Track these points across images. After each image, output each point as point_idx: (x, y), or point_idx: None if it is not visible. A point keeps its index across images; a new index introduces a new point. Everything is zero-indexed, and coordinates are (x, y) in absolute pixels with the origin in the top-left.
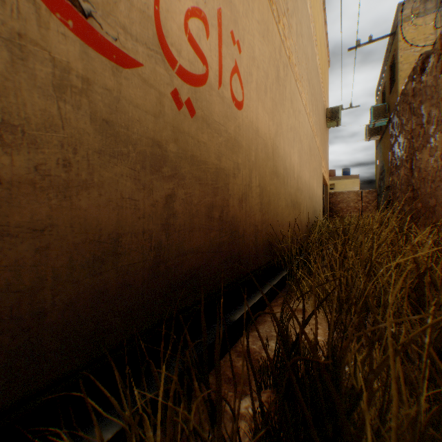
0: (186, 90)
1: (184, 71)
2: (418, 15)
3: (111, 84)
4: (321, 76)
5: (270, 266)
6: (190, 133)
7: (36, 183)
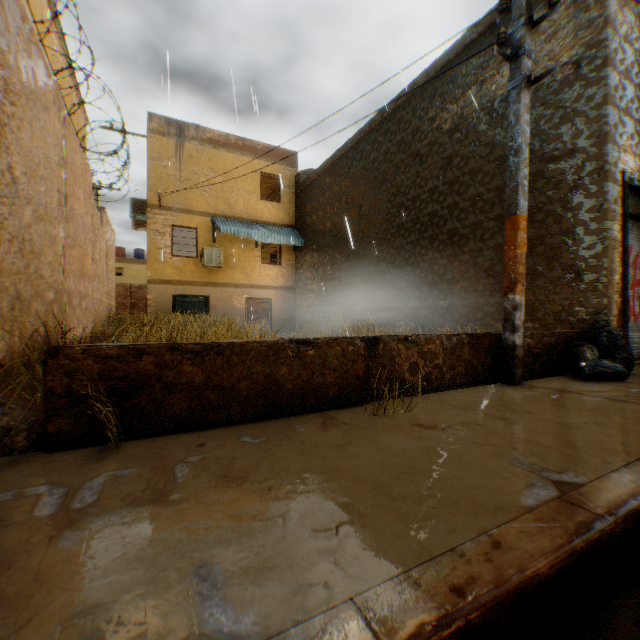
0: None
1: None
2: (165, 134)
3: None
4: None
5: None
6: None
7: None
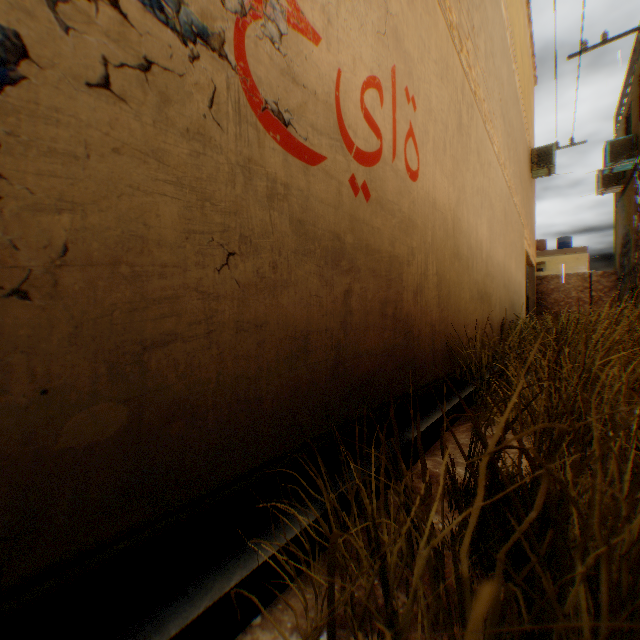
0: (361, 172)
1: (359, 152)
2: None
3: (303, 184)
4: (522, 103)
5: (450, 379)
6: (365, 220)
7: (257, 285)
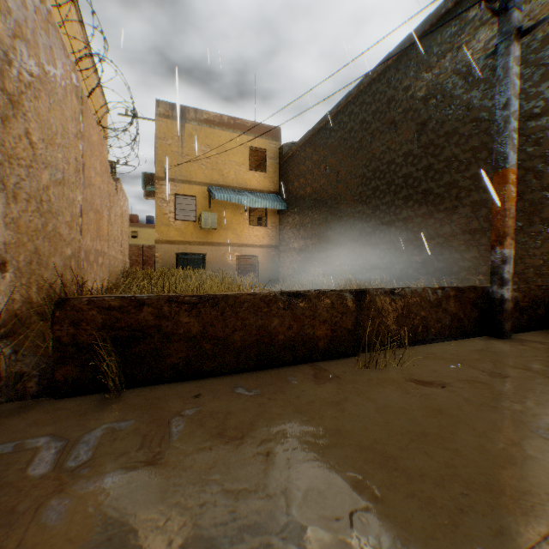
0: None
1: None
2: (169, 117)
3: None
4: None
5: None
6: None
7: None
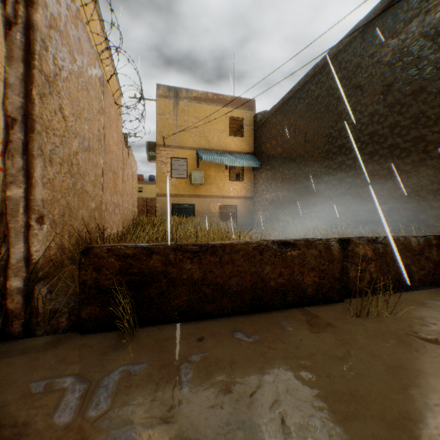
0: None
1: None
2: (167, 97)
3: None
4: None
5: None
6: None
7: None
